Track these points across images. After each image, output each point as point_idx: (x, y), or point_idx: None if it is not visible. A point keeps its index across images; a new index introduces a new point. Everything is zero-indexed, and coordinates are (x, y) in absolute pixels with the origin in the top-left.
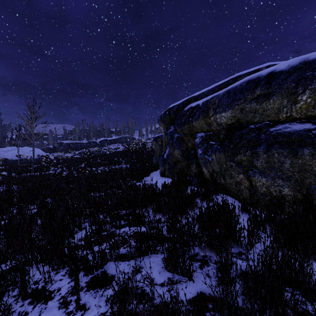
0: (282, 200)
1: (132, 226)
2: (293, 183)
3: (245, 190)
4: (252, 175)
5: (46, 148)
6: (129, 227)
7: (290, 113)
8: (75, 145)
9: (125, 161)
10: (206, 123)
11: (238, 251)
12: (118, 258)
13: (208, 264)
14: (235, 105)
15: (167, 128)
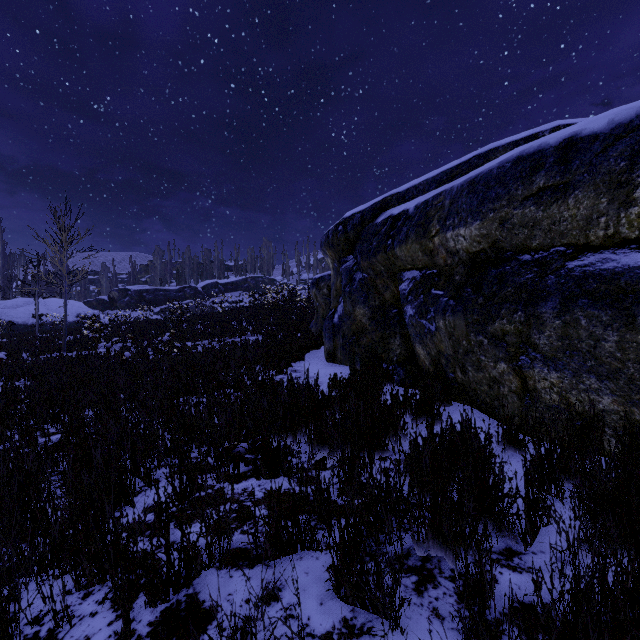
0: (598, 424)
1: (262, 477)
2: (622, 386)
3: (510, 398)
4: (526, 365)
5: (95, 300)
6: (255, 479)
7: (614, 228)
8: (154, 294)
9: (253, 328)
10: (423, 251)
11: (503, 545)
12: (228, 560)
13: (436, 582)
14: (488, 212)
15: (339, 261)
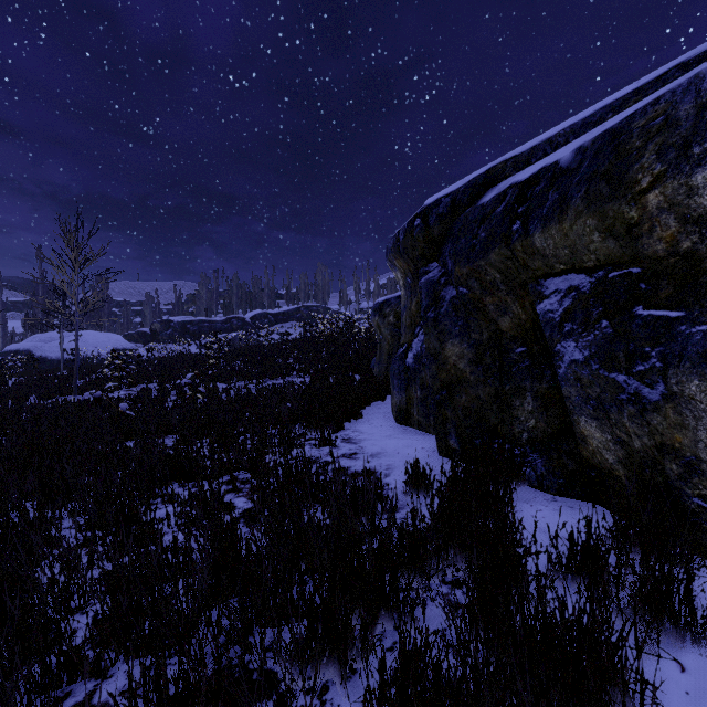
0: None
1: None
2: None
3: None
4: None
5: (136, 333)
6: None
7: None
8: (198, 326)
9: (300, 367)
10: (606, 229)
11: None
12: None
13: None
14: None
15: (415, 273)
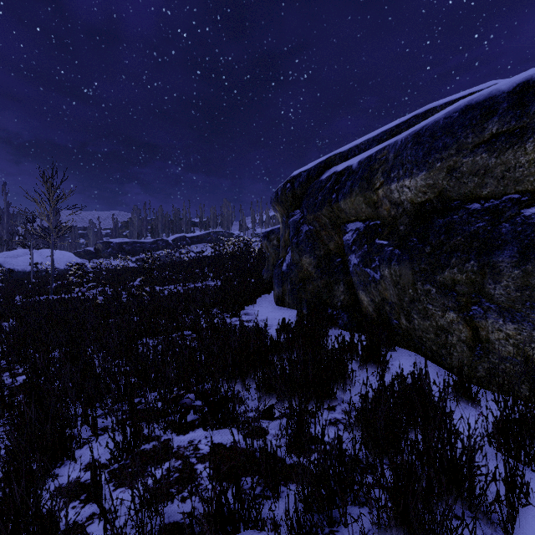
0: None
1: (209, 428)
2: None
3: (459, 347)
4: (478, 315)
5: (83, 251)
6: (203, 430)
7: None
8: (132, 246)
9: (213, 275)
10: (367, 203)
11: (478, 533)
12: None
13: None
14: (434, 162)
15: (287, 215)
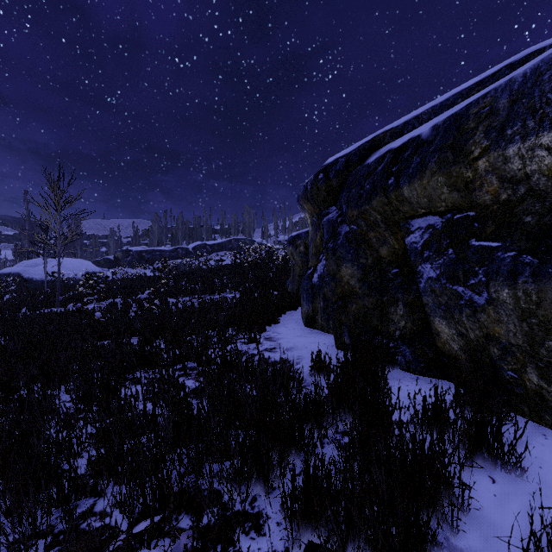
0: None
1: None
2: None
3: None
4: None
5: (103, 260)
6: None
7: None
8: (152, 254)
9: (232, 286)
10: (451, 184)
11: None
12: None
13: None
14: None
15: (319, 214)
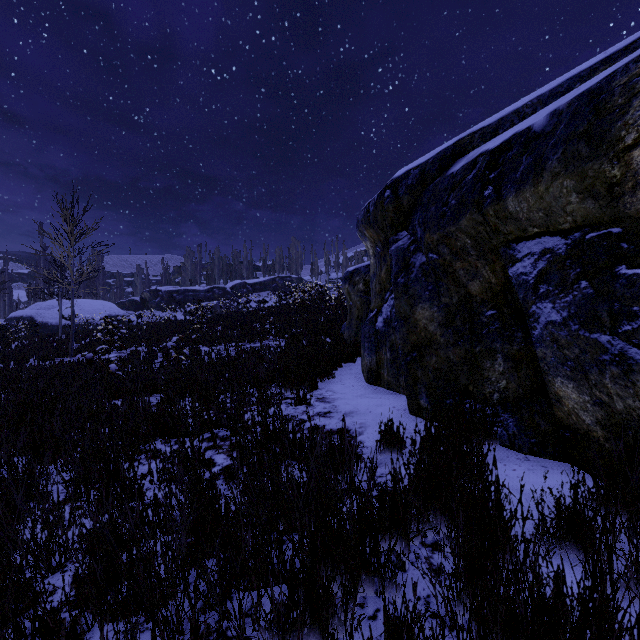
0: None
1: None
2: None
3: None
4: None
5: (128, 301)
6: None
7: None
8: (184, 295)
9: (276, 332)
10: (584, 189)
11: None
12: None
13: None
14: None
15: (385, 242)
